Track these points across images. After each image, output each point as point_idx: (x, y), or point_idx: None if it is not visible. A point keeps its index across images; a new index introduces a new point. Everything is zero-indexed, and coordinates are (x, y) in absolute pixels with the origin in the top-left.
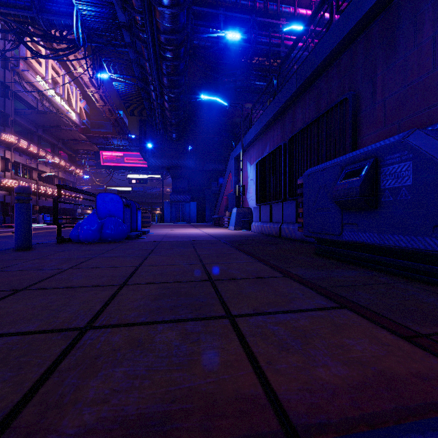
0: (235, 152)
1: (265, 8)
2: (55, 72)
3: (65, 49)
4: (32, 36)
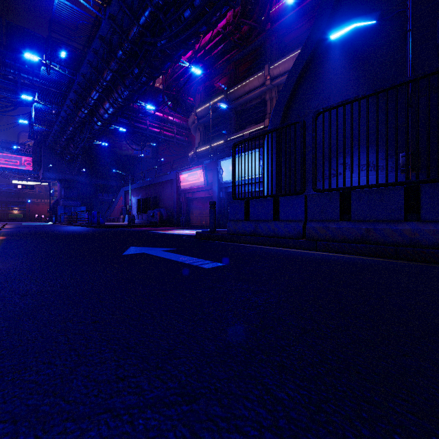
0: (125, 188)
1: (139, 109)
2: None
3: (2, 107)
4: None
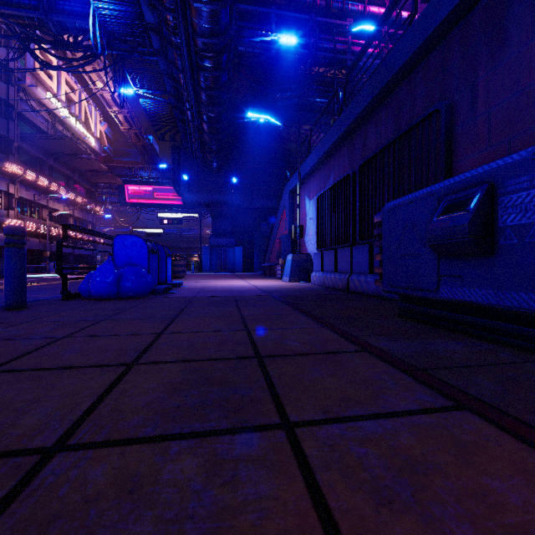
0: (290, 184)
1: (328, 6)
2: (70, 88)
3: (80, 58)
4: (40, 43)
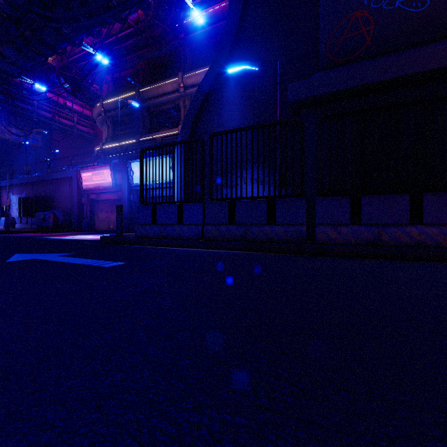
0: None
1: (21, 85)
2: None
3: None
4: None
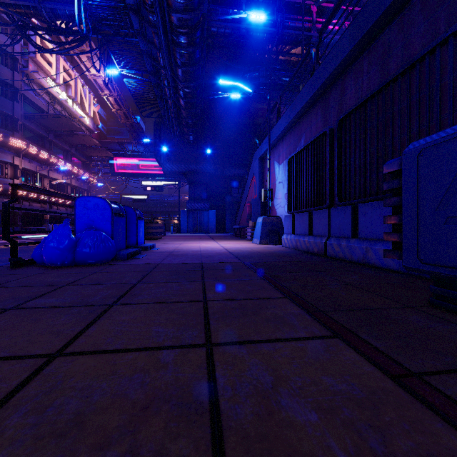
0: (259, 151)
1: None
2: (67, 74)
3: (70, 42)
4: (36, 30)
